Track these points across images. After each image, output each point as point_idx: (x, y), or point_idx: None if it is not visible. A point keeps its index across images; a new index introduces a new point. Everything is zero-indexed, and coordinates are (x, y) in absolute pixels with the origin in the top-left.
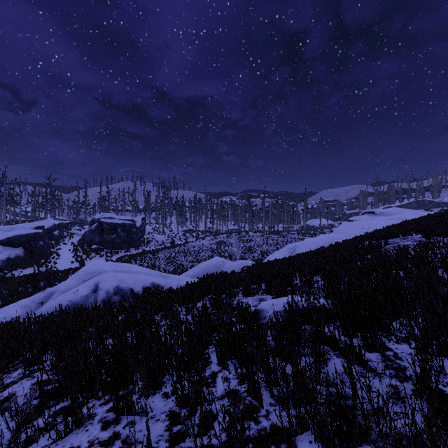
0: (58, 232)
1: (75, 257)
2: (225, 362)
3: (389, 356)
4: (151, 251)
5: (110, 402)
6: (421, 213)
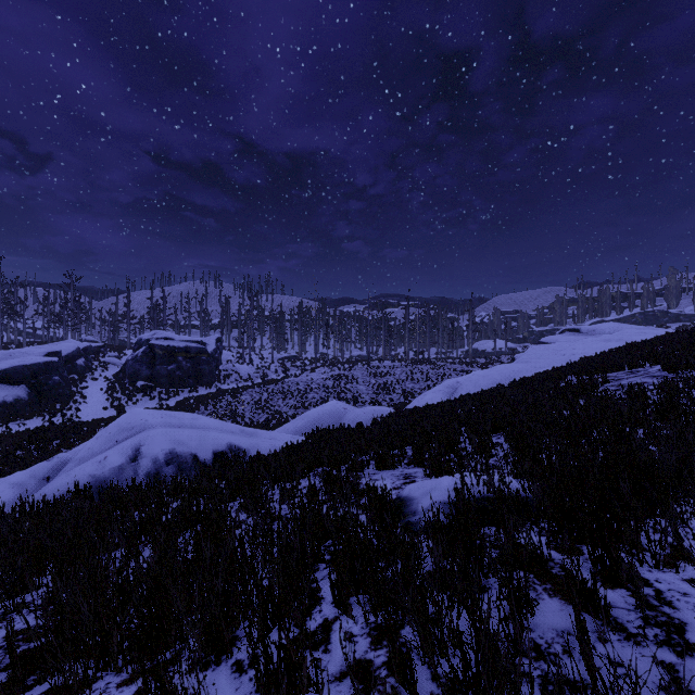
0: (84, 361)
1: (111, 400)
2: (346, 603)
3: (648, 598)
4: (231, 391)
5: (138, 680)
6: (653, 332)
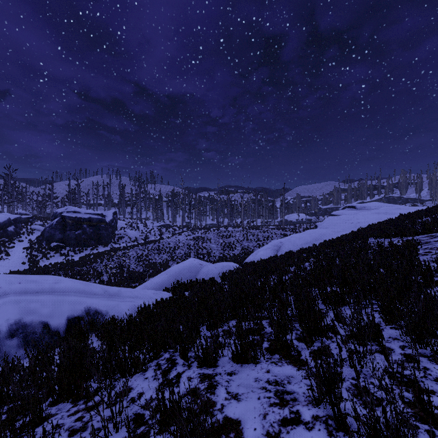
0: (13, 228)
1: (29, 256)
2: None
3: None
4: (121, 249)
5: None
6: (405, 208)
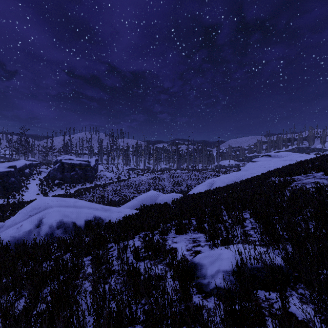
0: (28, 170)
1: (41, 190)
2: None
3: None
4: (102, 185)
5: None
6: (306, 156)
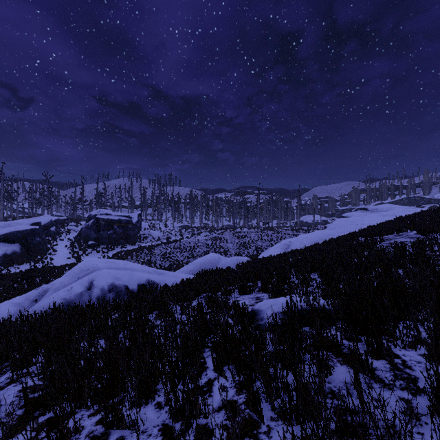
0: (55, 228)
1: (72, 253)
2: (221, 369)
3: (397, 364)
4: (147, 247)
5: (100, 413)
6: (413, 210)
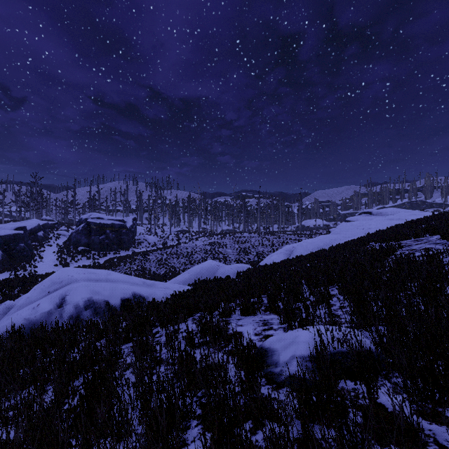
0: (43, 233)
1: (60, 259)
2: None
3: None
4: (142, 253)
5: None
6: (420, 214)
